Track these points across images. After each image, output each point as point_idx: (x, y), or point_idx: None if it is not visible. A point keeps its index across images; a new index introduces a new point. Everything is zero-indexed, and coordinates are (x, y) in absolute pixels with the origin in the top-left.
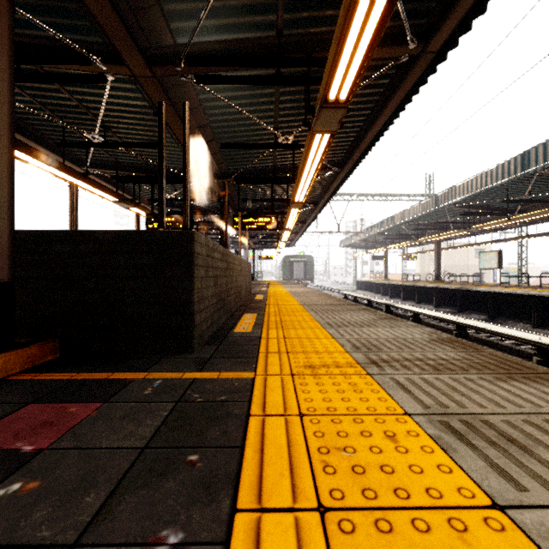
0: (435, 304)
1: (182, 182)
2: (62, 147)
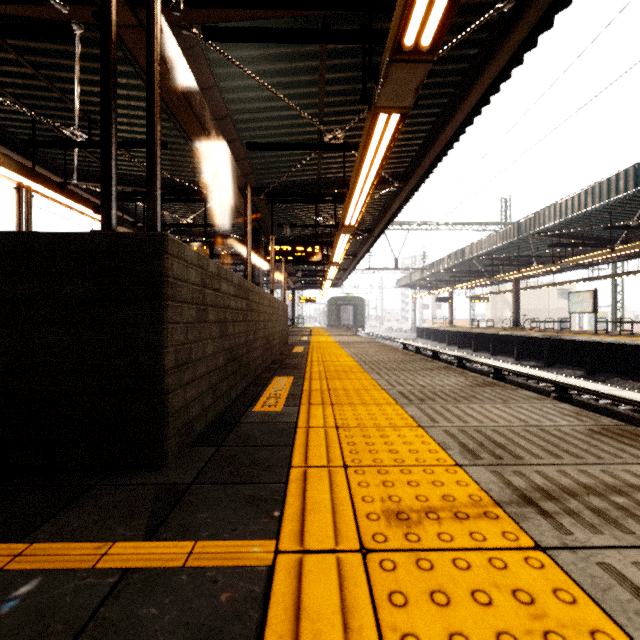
0: (516, 357)
1: (199, 200)
2: (31, 146)
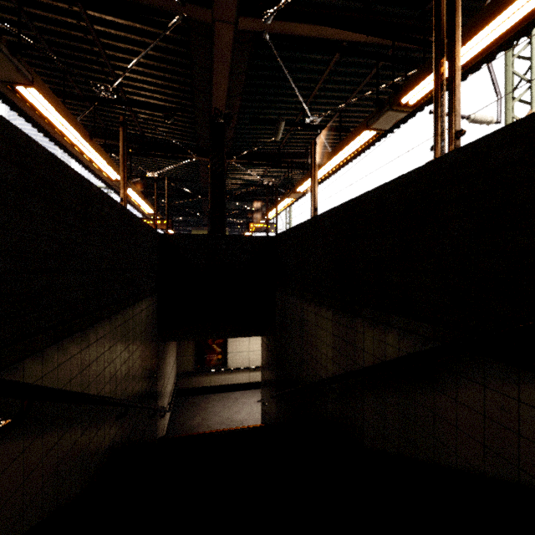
0: None
1: None
2: None
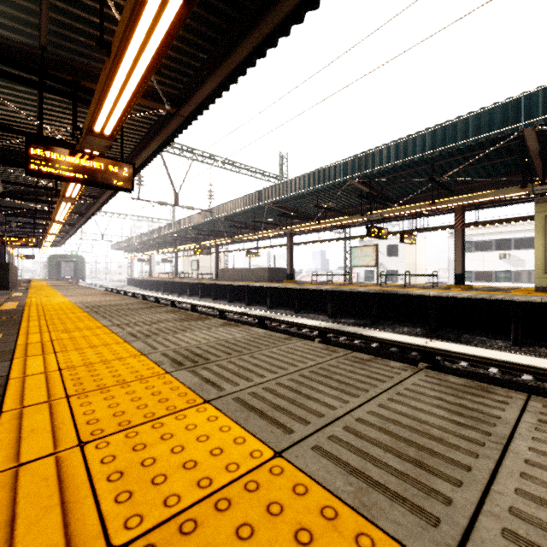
0: (162, 291)
1: None
2: None
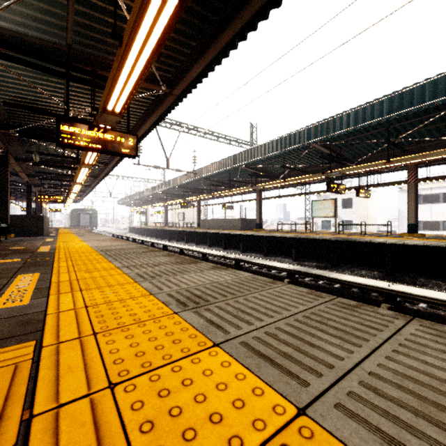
0: (156, 237)
1: None
2: None
